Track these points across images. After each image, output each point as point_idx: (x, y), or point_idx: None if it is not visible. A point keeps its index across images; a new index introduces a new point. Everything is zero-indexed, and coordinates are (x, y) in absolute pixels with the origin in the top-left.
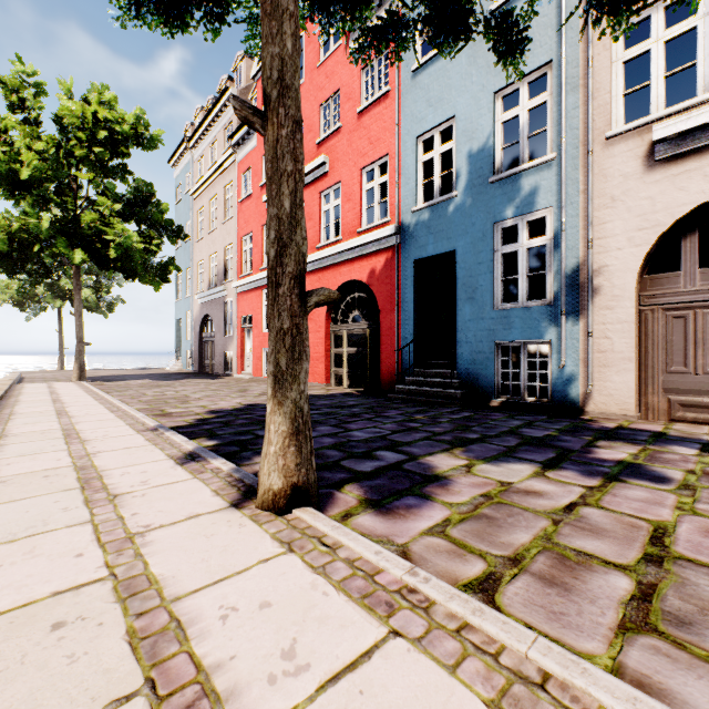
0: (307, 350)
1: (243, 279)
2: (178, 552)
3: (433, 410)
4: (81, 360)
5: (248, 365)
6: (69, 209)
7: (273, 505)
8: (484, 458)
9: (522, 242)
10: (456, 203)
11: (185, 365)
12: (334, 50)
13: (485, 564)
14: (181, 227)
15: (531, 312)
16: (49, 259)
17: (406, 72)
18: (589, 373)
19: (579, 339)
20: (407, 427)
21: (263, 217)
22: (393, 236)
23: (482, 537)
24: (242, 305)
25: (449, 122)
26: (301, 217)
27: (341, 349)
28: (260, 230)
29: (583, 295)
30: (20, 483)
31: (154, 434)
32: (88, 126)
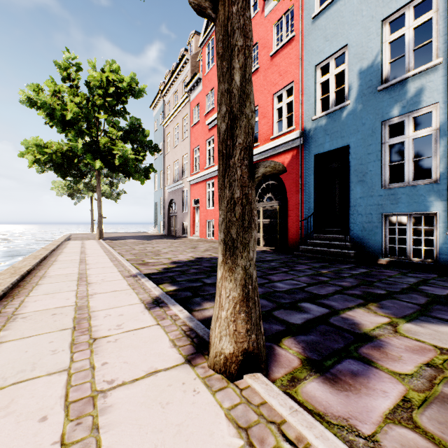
0: (255, 219)
1: (193, 176)
2: (133, 428)
3: (333, 266)
4: (100, 227)
5: (197, 230)
6: (93, 137)
7: (224, 368)
8: (403, 316)
9: (408, 134)
10: (349, 109)
11: (159, 230)
12: (253, 16)
13: None
14: (156, 145)
15: (417, 190)
16: (84, 168)
17: (307, 20)
18: None
19: None
20: (318, 280)
21: (206, 135)
22: (297, 139)
23: None
24: (193, 192)
25: (342, 50)
26: (250, 91)
27: (258, 220)
28: (204, 144)
29: None
30: (34, 320)
31: (134, 280)
32: (103, 86)
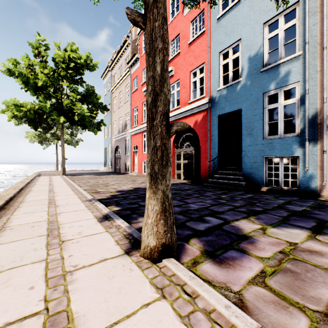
0: (170, 159)
1: (133, 129)
2: (90, 291)
3: (230, 192)
4: (63, 166)
5: (136, 168)
6: (58, 99)
7: (150, 256)
8: (271, 224)
9: (280, 102)
10: (241, 84)
11: (108, 168)
12: (176, 15)
13: (308, 319)
14: (106, 106)
15: (286, 140)
16: (51, 122)
17: (213, 20)
18: (324, 174)
19: (317, 154)
20: (218, 202)
21: (142, 99)
22: (207, 104)
23: (294, 290)
24: (133, 140)
25: (237, 42)
26: (167, 77)
27: (180, 161)
28: (141, 105)
29: (319, 129)
30: (19, 230)
31: (89, 203)
32: (66, 61)
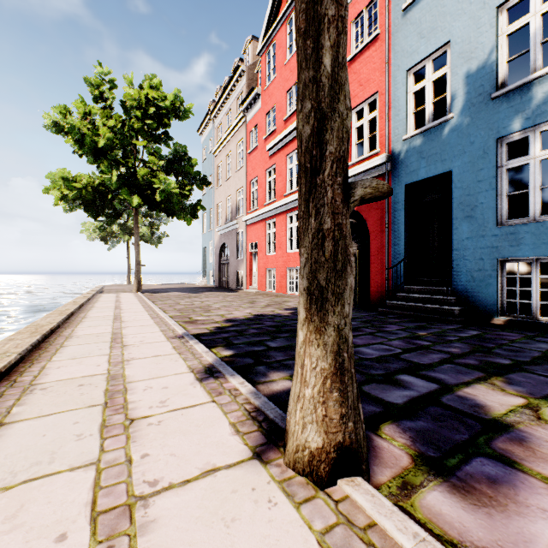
0: (351, 259)
1: (250, 214)
2: None
3: (433, 326)
4: (138, 277)
5: (254, 281)
6: (130, 168)
7: (309, 469)
8: (544, 395)
9: (533, 154)
10: (452, 125)
11: (209, 281)
12: None
13: None
14: (205, 177)
15: (546, 227)
16: (119, 206)
17: (395, 13)
18: None
19: None
20: (416, 345)
21: (266, 163)
22: (383, 165)
23: None
24: (249, 234)
25: (442, 48)
26: (344, 81)
27: None
28: (264, 174)
29: None
30: (56, 392)
31: (180, 342)
32: (142, 106)
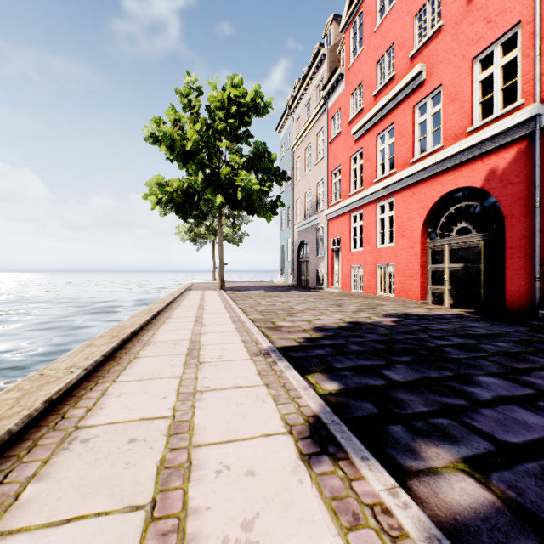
0: None
1: (332, 207)
2: None
3: None
4: (221, 275)
5: (337, 280)
6: (214, 168)
7: None
8: None
9: None
10: None
11: (287, 279)
12: None
13: None
14: (284, 172)
15: None
16: (205, 207)
17: None
18: None
19: None
20: None
21: (350, 149)
22: (530, 120)
23: None
24: (331, 229)
25: None
26: None
27: (441, 265)
28: (348, 162)
29: None
30: (97, 452)
31: (266, 363)
32: (224, 106)
